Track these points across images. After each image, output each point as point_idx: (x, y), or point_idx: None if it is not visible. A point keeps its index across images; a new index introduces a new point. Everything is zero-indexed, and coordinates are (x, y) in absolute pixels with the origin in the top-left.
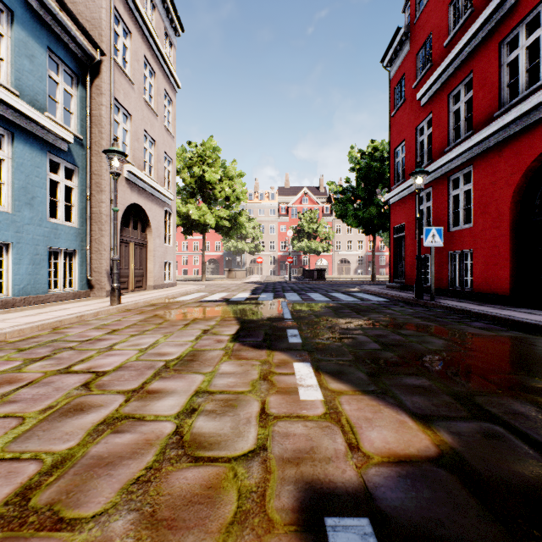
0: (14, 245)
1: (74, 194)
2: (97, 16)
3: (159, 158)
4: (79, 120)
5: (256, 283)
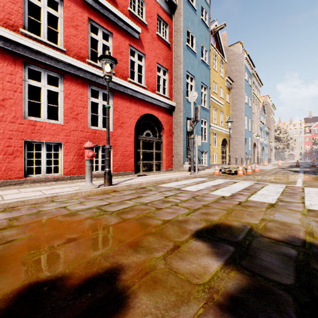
0: (266, 156)
1: (267, 149)
2: (269, 125)
3: (272, 138)
4: (267, 139)
5: (294, 162)
